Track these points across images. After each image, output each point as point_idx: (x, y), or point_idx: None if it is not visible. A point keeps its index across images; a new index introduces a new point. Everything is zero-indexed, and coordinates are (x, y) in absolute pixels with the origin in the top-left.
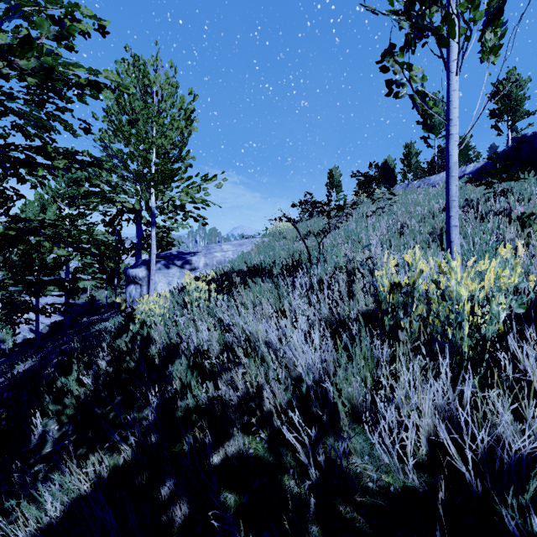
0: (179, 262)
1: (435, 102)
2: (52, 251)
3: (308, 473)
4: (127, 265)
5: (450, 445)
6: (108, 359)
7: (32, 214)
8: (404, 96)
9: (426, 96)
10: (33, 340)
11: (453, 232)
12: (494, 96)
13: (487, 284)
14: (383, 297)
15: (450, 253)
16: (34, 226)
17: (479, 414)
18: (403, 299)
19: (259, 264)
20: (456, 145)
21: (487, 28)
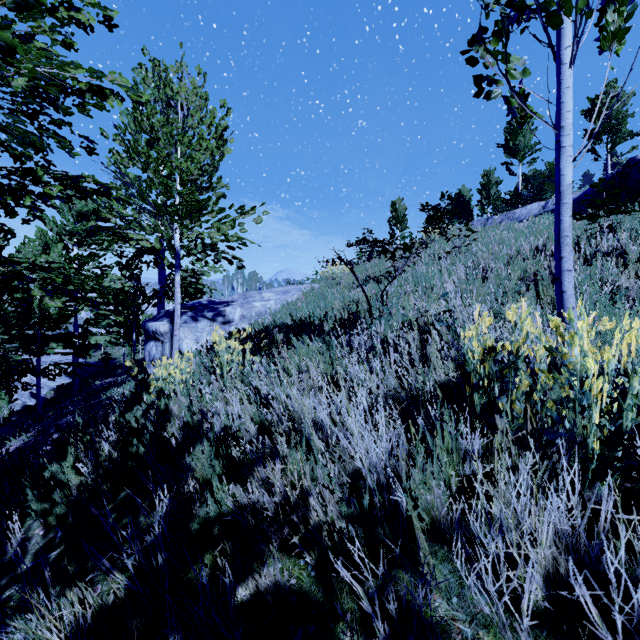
0: (210, 313)
1: None
2: (42, 302)
3: (372, 622)
4: (149, 316)
5: (590, 603)
6: (115, 439)
7: (32, 255)
8: (499, 96)
9: (526, 99)
10: (33, 407)
11: (566, 279)
12: (591, 113)
13: (625, 354)
14: (472, 367)
15: (561, 307)
16: (19, 271)
17: (619, 543)
18: (498, 370)
19: (307, 317)
20: (569, 162)
21: (608, 6)
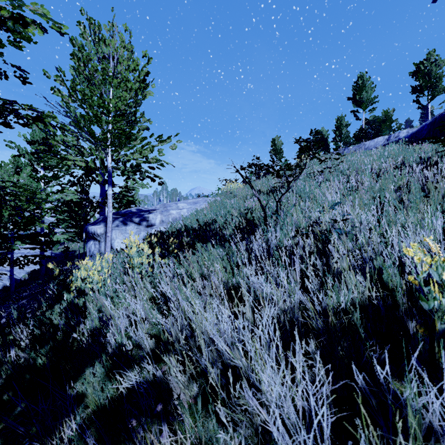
0: (137, 219)
1: (363, 81)
2: None
3: None
4: None
5: None
6: None
7: (6, 175)
8: None
9: None
10: (9, 288)
11: None
12: (416, 74)
13: None
14: (435, 305)
15: None
16: None
17: None
18: None
19: (211, 222)
20: None
21: None
